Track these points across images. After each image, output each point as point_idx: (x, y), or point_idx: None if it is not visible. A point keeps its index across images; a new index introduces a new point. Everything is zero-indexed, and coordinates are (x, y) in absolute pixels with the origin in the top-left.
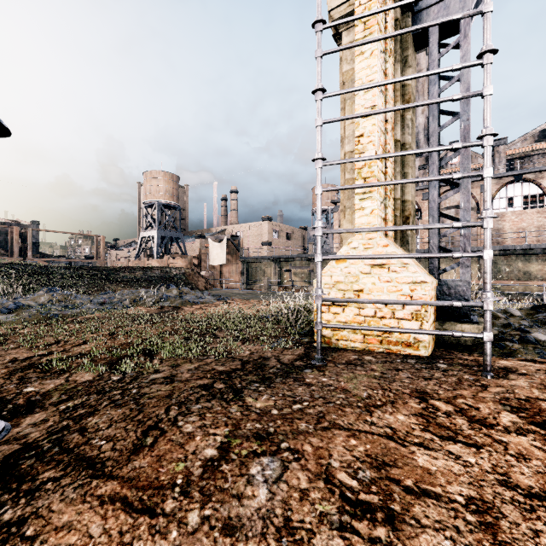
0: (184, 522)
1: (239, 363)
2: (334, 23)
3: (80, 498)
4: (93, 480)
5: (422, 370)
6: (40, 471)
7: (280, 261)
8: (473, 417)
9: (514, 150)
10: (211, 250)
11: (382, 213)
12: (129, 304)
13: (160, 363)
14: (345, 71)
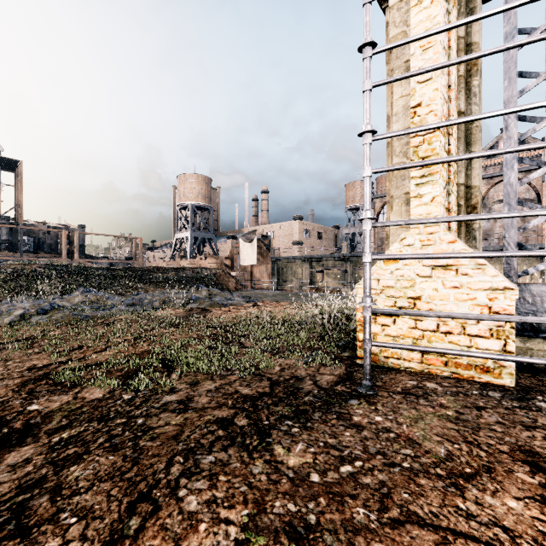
0: None
1: (267, 383)
2: None
3: None
4: None
5: (516, 411)
6: None
7: (311, 261)
8: None
9: None
10: (241, 250)
11: (445, 201)
12: (158, 306)
13: (179, 378)
14: (392, 36)
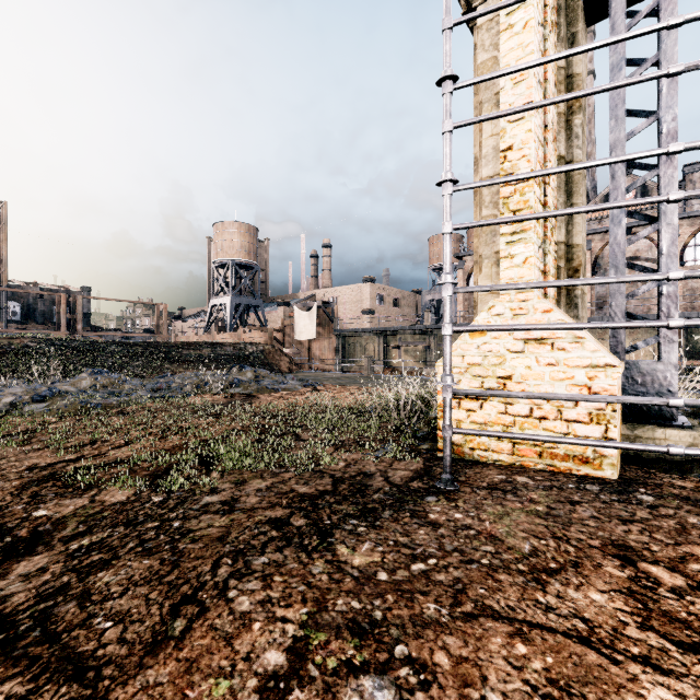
0: None
1: (329, 481)
2: None
3: None
4: None
5: (614, 505)
6: None
7: (386, 335)
8: None
9: None
10: (297, 321)
11: (540, 263)
12: (190, 391)
13: (221, 476)
14: (481, 62)
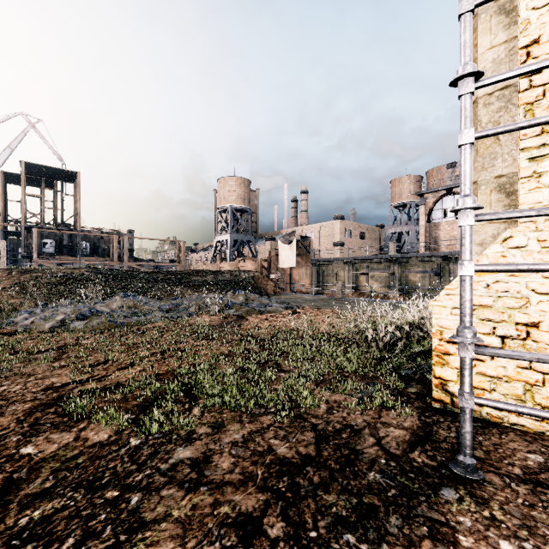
0: None
1: (311, 436)
2: None
3: None
4: None
5: None
6: None
7: (354, 263)
8: None
9: None
10: (280, 252)
11: None
12: (194, 312)
13: (201, 414)
14: None
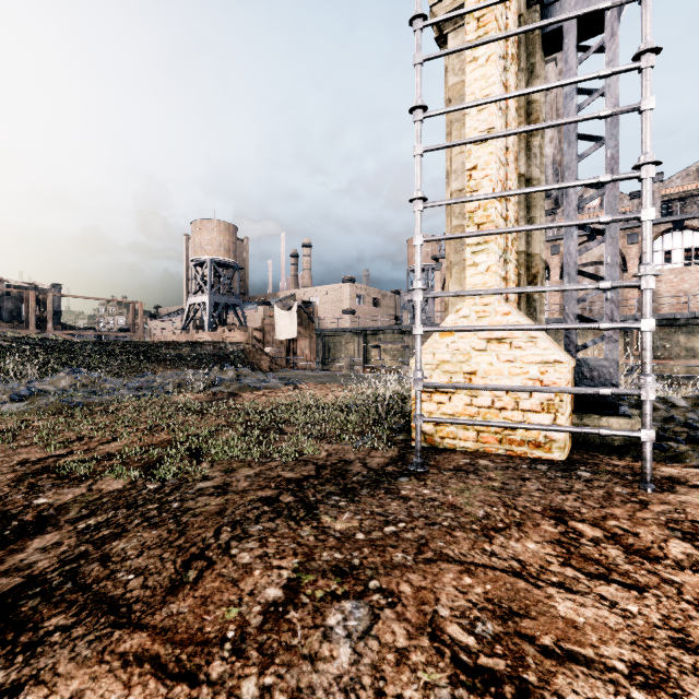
0: (236, 694)
1: (313, 467)
2: (439, 18)
3: (96, 657)
4: (115, 631)
5: (557, 480)
6: (45, 616)
7: (365, 334)
8: (631, 546)
9: (671, 189)
10: (277, 320)
11: (502, 271)
12: (172, 390)
13: (211, 466)
14: (451, 84)
